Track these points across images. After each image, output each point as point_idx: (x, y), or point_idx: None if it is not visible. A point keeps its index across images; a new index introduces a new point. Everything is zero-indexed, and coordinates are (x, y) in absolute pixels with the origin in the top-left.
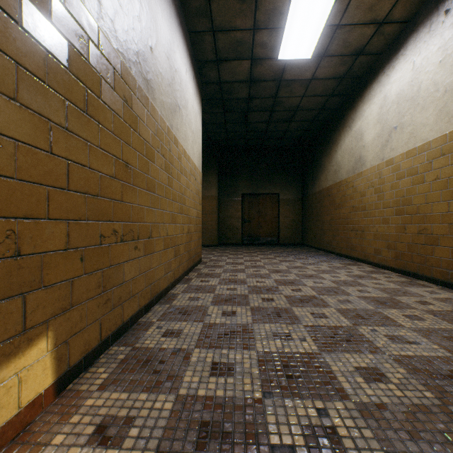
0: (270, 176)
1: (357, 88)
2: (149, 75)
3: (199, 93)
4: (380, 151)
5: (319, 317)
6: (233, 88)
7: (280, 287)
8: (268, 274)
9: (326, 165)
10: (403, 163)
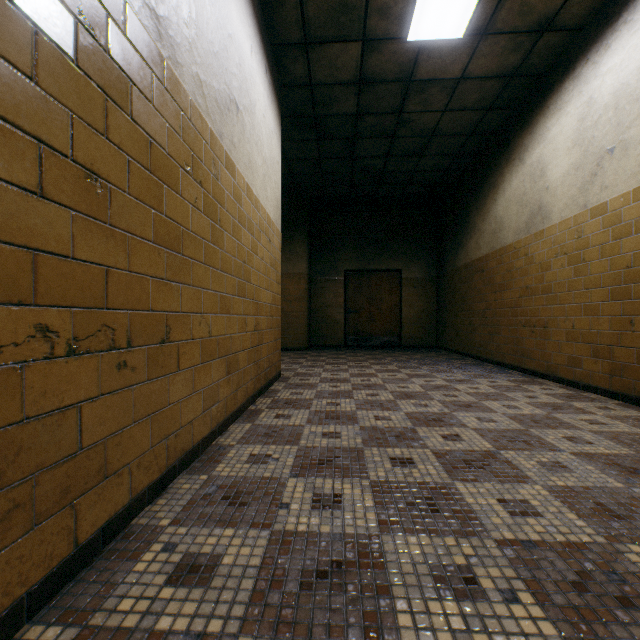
0: (388, 243)
1: (535, 93)
2: (163, 7)
3: (276, 101)
4: (579, 192)
5: (521, 513)
6: (332, 96)
7: (420, 429)
8: (393, 401)
9: (478, 223)
10: (627, 209)
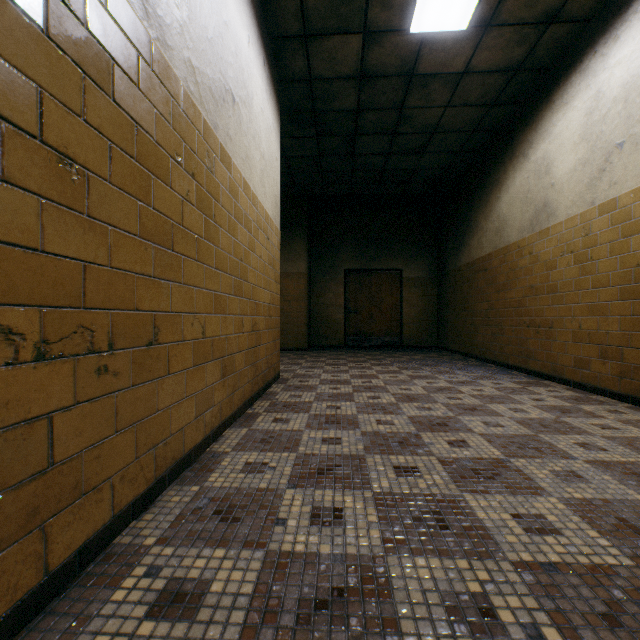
0: (389, 243)
1: (540, 88)
2: None
3: (275, 96)
4: (587, 189)
5: (538, 530)
6: (332, 91)
7: (424, 434)
8: (396, 404)
9: (480, 222)
10: (637, 205)
